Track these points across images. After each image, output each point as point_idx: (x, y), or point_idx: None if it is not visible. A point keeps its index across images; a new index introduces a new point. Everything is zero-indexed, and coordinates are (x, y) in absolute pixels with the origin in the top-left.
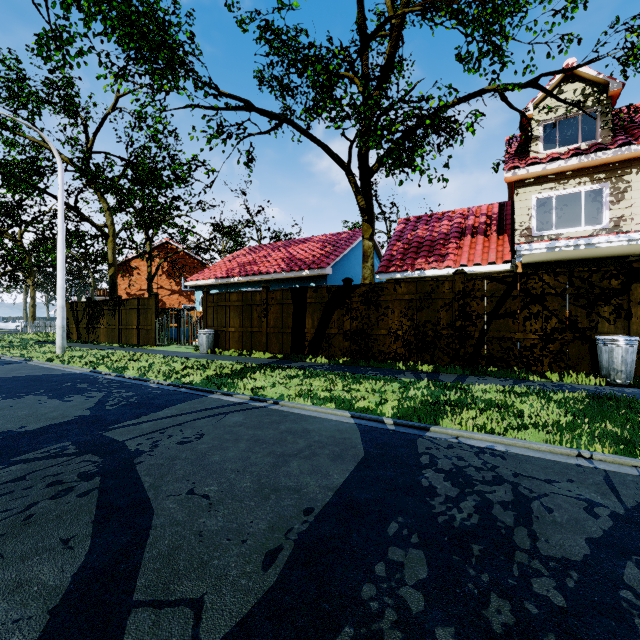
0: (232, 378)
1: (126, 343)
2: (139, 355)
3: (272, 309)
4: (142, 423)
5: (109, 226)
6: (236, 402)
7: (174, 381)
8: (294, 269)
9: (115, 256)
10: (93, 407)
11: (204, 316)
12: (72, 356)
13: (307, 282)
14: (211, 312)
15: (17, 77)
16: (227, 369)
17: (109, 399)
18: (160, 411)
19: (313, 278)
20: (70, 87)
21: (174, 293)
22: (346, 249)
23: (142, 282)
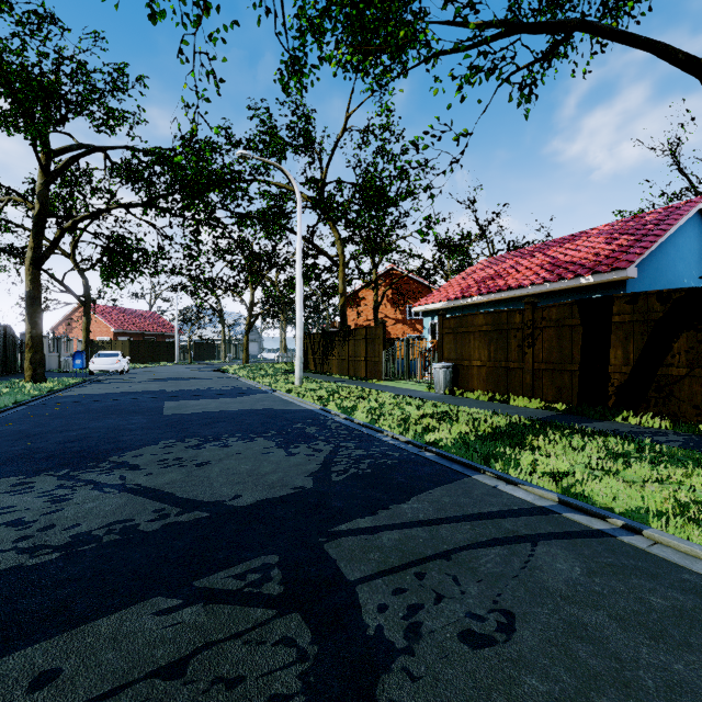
0: (499, 443)
1: (354, 375)
2: (367, 391)
3: (542, 335)
4: (381, 530)
5: (339, 255)
6: (532, 504)
7: (413, 437)
8: (565, 276)
9: (345, 285)
10: (317, 472)
11: (439, 346)
12: (307, 388)
13: (587, 294)
14: (448, 341)
15: (268, 127)
16: (485, 425)
17: (336, 459)
18: (405, 502)
19: (598, 287)
20: (307, 122)
21: (398, 322)
22: (661, 235)
23: (368, 312)
